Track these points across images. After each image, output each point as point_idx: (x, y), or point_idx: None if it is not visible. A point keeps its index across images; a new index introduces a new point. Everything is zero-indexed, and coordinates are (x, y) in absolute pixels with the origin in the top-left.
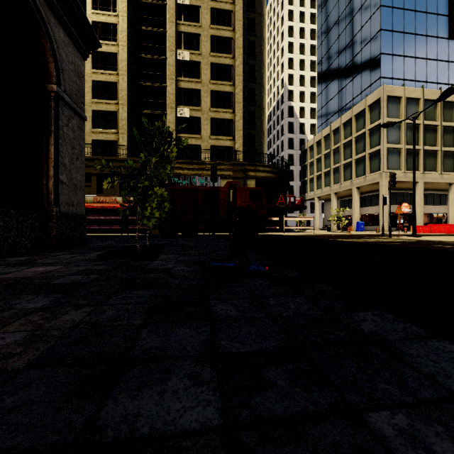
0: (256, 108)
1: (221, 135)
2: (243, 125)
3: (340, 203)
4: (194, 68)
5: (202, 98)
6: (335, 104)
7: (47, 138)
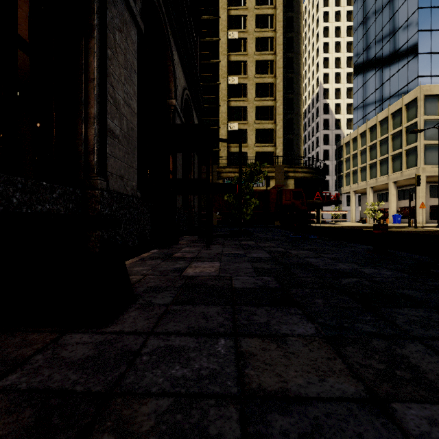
0: (294, 116)
1: (264, 143)
2: (282, 131)
3: (377, 196)
4: (241, 89)
5: (248, 114)
6: (372, 102)
7: (190, 172)
